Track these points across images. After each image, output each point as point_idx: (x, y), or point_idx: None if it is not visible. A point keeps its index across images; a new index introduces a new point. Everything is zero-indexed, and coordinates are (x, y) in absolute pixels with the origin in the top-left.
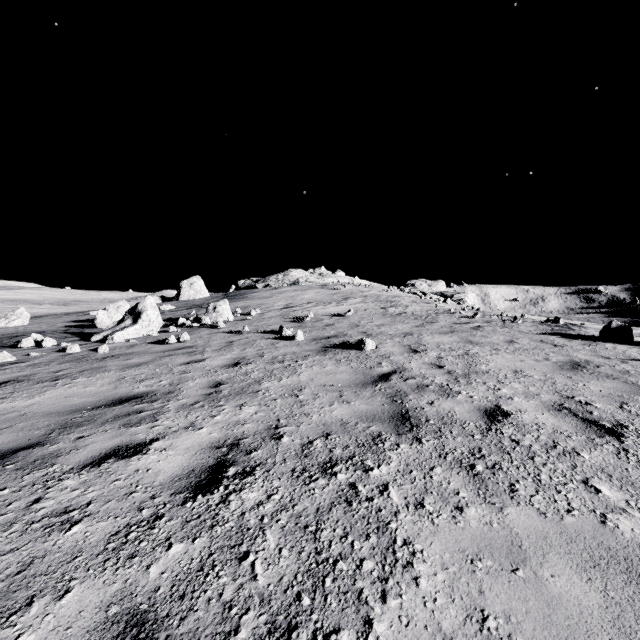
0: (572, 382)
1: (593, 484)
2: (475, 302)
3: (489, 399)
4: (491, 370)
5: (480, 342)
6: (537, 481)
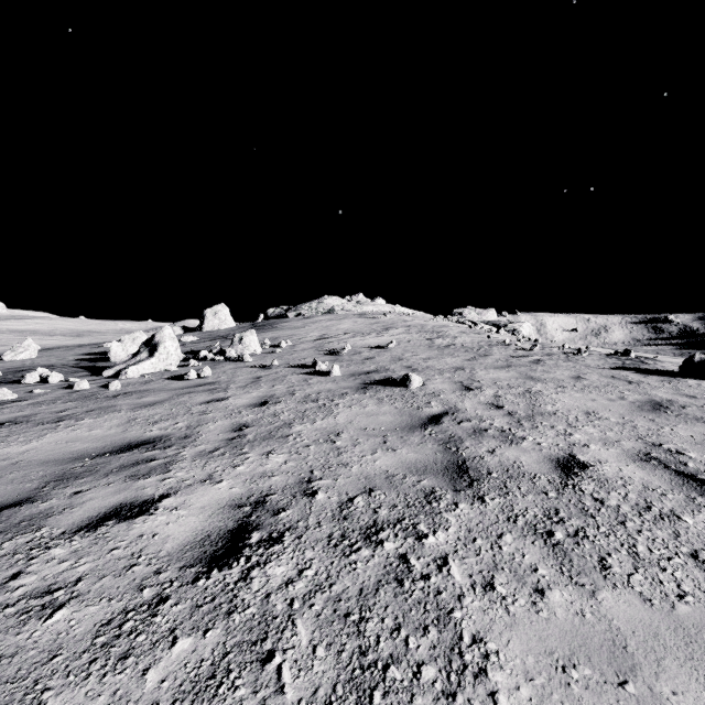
0: (656, 426)
1: (704, 559)
2: (531, 333)
3: (560, 447)
4: (559, 411)
5: (542, 378)
6: (634, 554)
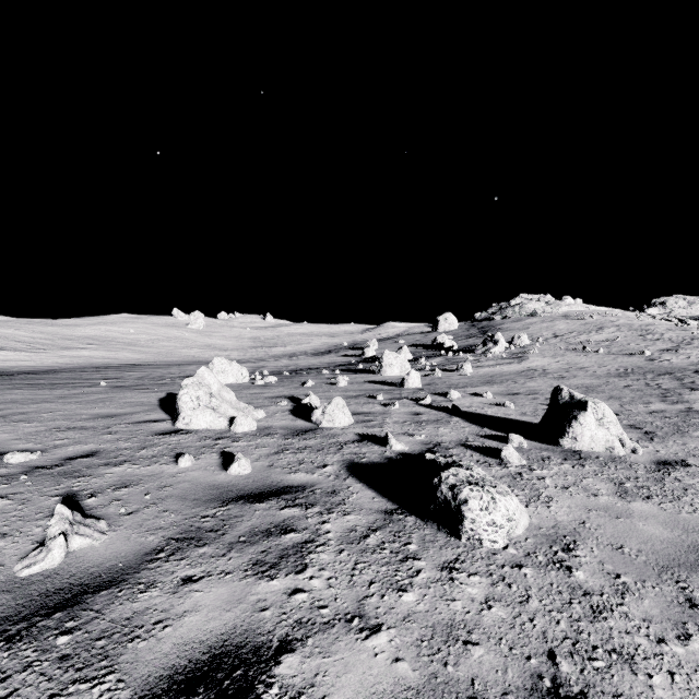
0: None
1: None
2: None
3: None
4: None
5: None
6: None
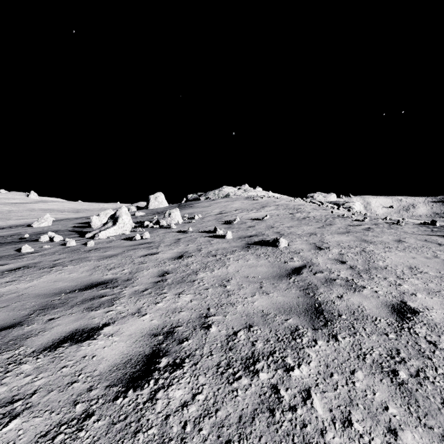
0: None
1: None
2: (361, 209)
3: (393, 295)
4: (388, 266)
5: (373, 241)
6: None
